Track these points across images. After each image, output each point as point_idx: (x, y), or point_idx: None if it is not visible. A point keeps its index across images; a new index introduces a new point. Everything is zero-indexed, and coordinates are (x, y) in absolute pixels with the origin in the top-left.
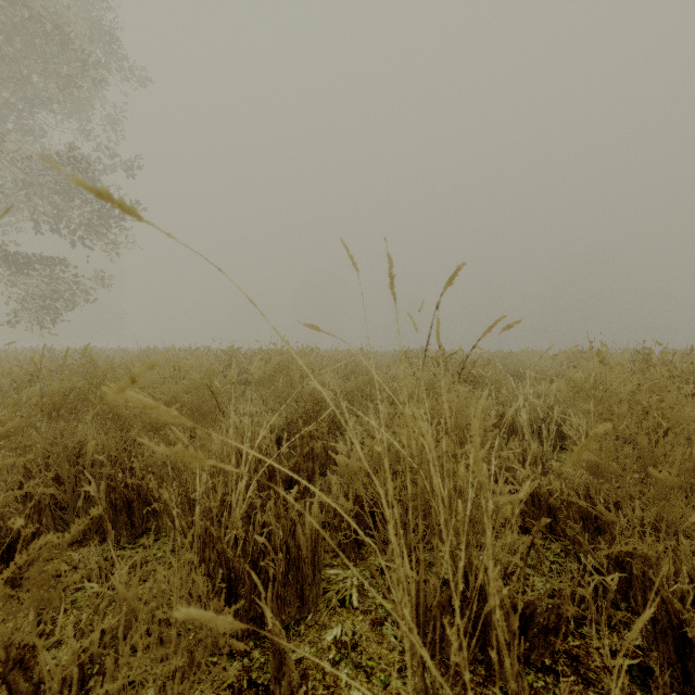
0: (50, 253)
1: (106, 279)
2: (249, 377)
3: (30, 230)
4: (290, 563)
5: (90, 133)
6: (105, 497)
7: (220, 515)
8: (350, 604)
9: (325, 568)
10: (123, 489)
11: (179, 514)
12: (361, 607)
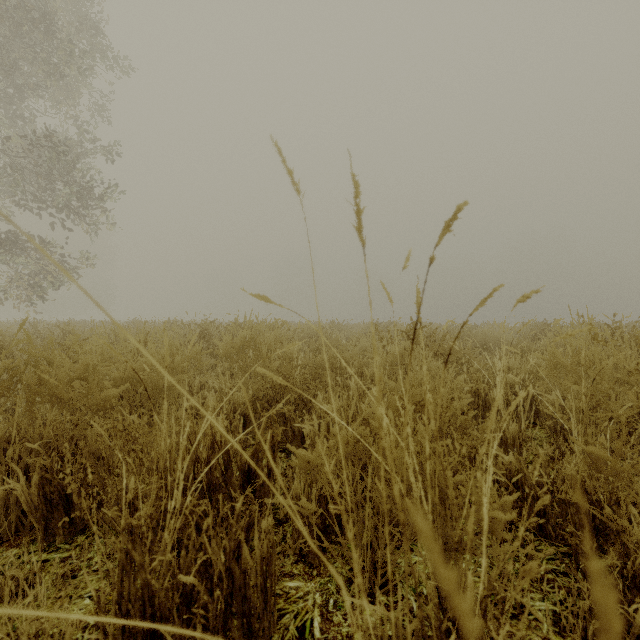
0: (45, 233)
1: (94, 256)
2: (215, 351)
3: (27, 212)
4: (234, 592)
5: (78, 118)
6: (37, 492)
7: (156, 523)
8: (310, 634)
9: (283, 579)
10: (59, 481)
11: (113, 517)
12: (323, 639)
